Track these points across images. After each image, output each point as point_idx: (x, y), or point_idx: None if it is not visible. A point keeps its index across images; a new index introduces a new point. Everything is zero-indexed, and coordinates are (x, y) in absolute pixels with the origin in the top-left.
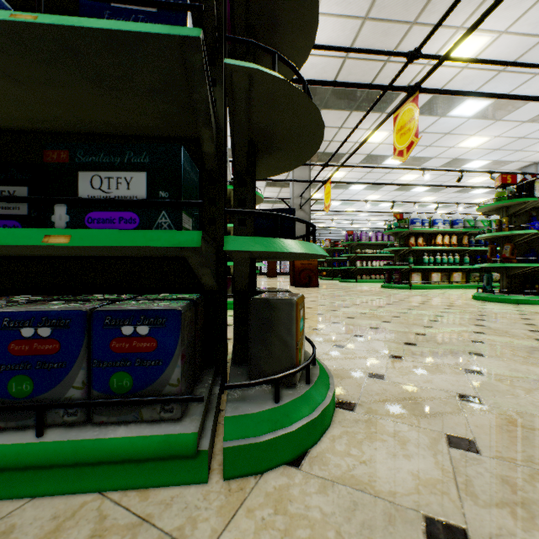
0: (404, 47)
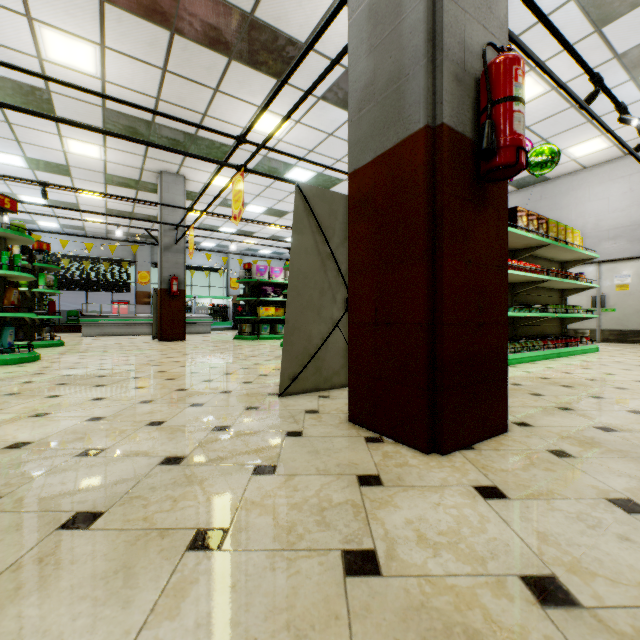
0: (153, 80)
